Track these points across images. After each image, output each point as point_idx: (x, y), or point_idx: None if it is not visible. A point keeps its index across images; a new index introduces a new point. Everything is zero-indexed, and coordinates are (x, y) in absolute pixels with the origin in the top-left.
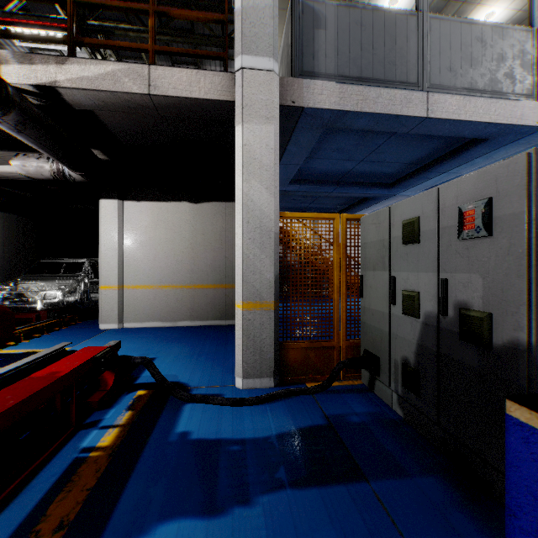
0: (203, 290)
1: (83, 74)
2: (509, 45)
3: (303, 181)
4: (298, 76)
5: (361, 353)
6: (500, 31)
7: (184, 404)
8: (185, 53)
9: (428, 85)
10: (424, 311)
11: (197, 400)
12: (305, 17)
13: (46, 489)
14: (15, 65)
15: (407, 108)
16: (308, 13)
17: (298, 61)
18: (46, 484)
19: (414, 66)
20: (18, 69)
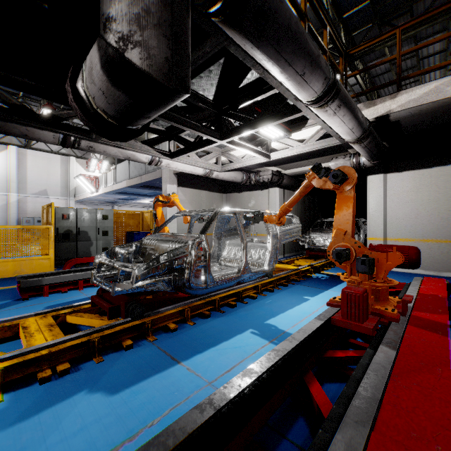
0: None
1: (410, 98)
2: None
3: None
4: None
5: None
6: None
7: None
8: None
9: None
10: None
11: None
12: None
13: None
14: (364, 110)
15: None
16: None
17: None
18: None
19: None
20: (366, 112)
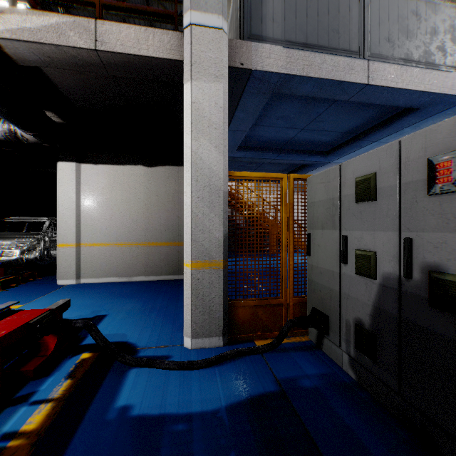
0: (157, 247)
1: (25, 25)
2: (441, 21)
3: (249, 148)
4: (246, 39)
5: (308, 310)
6: (433, 7)
7: (129, 369)
8: (133, 10)
9: (368, 54)
10: (381, 272)
11: (142, 364)
12: None
13: None
14: None
15: (349, 74)
16: None
17: (246, 25)
18: None
19: (355, 35)
20: None
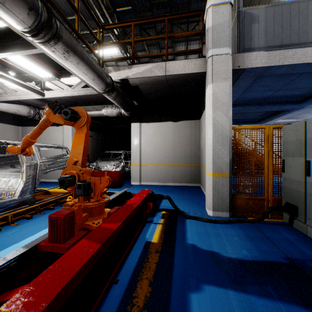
0: (179, 167)
1: (138, 71)
2: None
3: (237, 105)
4: (241, 52)
5: (282, 204)
6: None
7: (186, 219)
8: (181, 52)
9: None
10: None
11: (191, 218)
12: (245, 19)
13: (145, 240)
14: (113, 72)
15: None
16: (247, 16)
17: (241, 44)
18: (144, 238)
19: None
20: (114, 74)
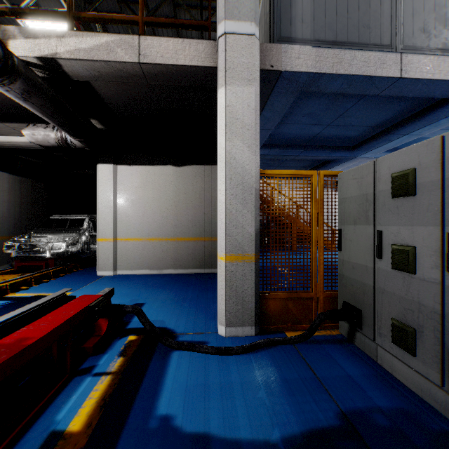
0: (185, 242)
1: (80, 46)
2: None
3: (273, 146)
4: (276, 42)
5: (338, 304)
6: None
7: (172, 351)
8: (171, 24)
9: (401, 46)
10: (421, 266)
11: (183, 348)
12: None
13: (38, 446)
14: (21, 39)
15: (381, 69)
16: None
17: (276, 28)
18: (38, 439)
19: (387, 29)
20: (24, 43)
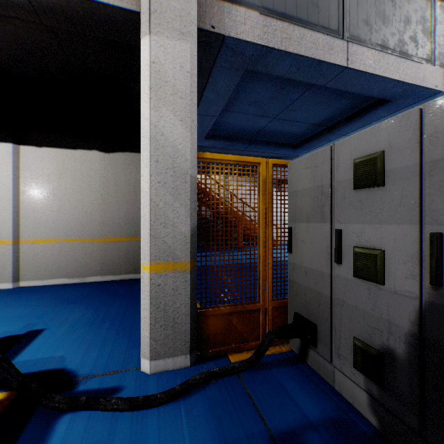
0: (116, 243)
1: None
2: (414, 11)
3: (218, 137)
4: None
5: (289, 315)
6: None
7: (59, 416)
8: None
9: (347, 35)
10: (392, 276)
11: (79, 407)
12: None
13: None
14: None
15: (329, 54)
16: None
17: None
18: None
19: (335, 13)
20: None
